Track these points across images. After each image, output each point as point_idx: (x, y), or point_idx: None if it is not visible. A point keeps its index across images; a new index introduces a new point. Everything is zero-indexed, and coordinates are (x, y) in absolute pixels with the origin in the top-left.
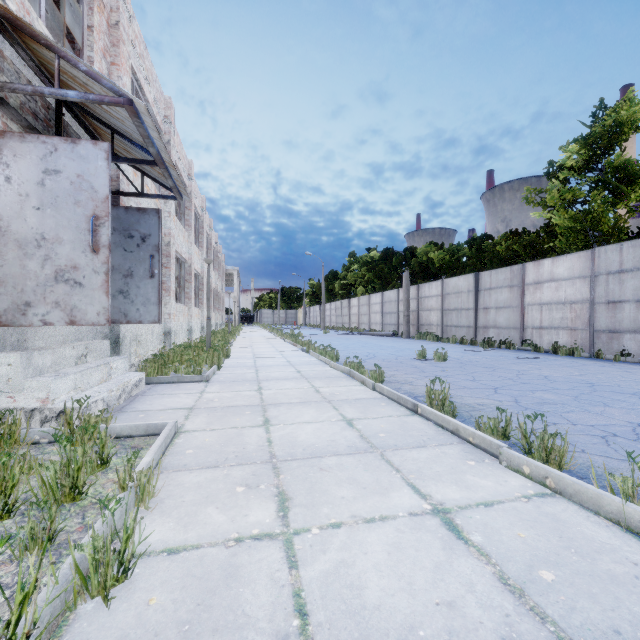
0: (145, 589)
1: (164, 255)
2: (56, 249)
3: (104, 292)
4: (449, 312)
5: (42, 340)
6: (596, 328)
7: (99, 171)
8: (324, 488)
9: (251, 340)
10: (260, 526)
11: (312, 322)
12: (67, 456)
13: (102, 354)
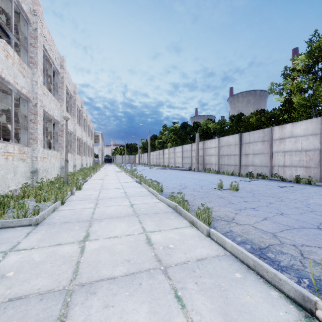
0: None
1: (32, 113)
2: None
3: None
4: (223, 156)
5: None
6: None
7: None
8: None
9: (105, 173)
10: None
11: (143, 162)
12: None
13: None
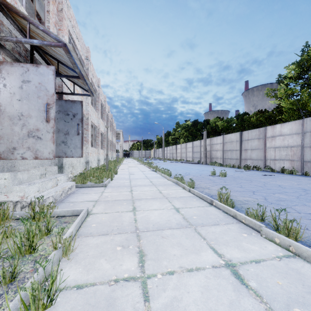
0: None
1: (85, 124)
2: (28, 120)
3: (52, 142)
4: (226, 151)
5: (23, 166)
6: (305, 160)
7: (49, 81)
8: (164, 249)
9: (128, 165)
10: (128, 272)
11: (158, 156)
12: (27, 229)
13: (54, 173)
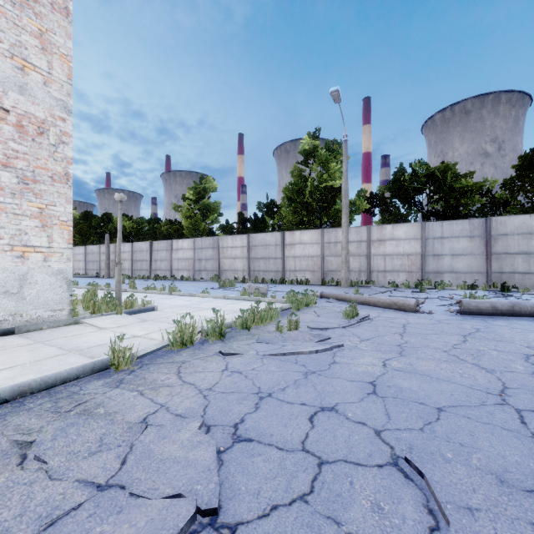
0: None
1: None
2: None
3: None
4: (136, 262)
5: None
6: (195, 269)
7: None
8: None
9: None
10: None
11: None
12: None
13: None
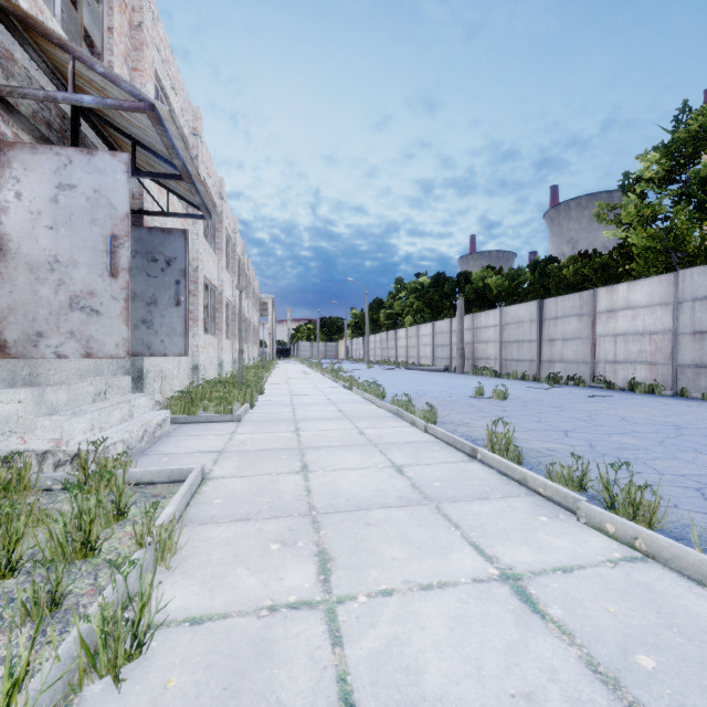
0: (163, 668)
1: (192, 281)
2: (71, 273)
3: (123, 321)
4: (509, 344)
5: (57, 375)
6: (680, 362)
7: (118, 185)
8: (372, 547)
9: (287, 375)
10: (298, 592)
11: (354, 356)
12: (78, 507)
13: (123, 390)
